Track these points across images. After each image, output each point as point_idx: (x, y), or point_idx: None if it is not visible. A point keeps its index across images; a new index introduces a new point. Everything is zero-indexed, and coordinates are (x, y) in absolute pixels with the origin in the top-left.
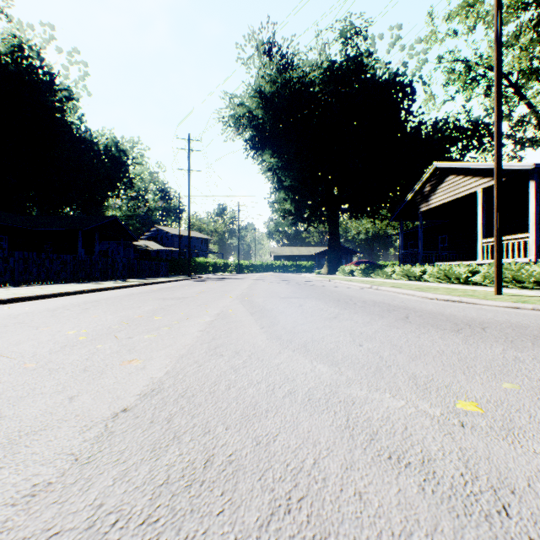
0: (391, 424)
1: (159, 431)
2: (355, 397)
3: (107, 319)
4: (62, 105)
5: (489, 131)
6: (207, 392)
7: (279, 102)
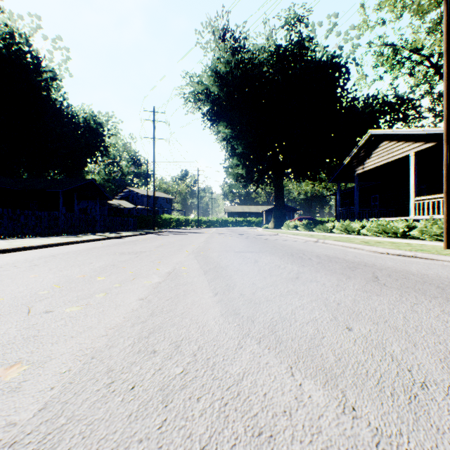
0: None
1: None
2: None
3: (44, 280)
4: (47, 84)
5: (414, 105)
6: None
7: (233, 80)
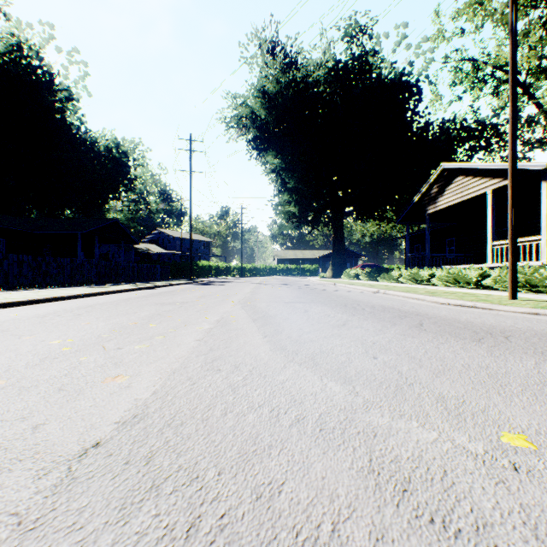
0: (425, 467)
1: (134, 477)
2: (376, 427)
3: (98, 326)
4: (62, 105)
5: (497, 131)
6: (198, 419)
7: (283, 102)
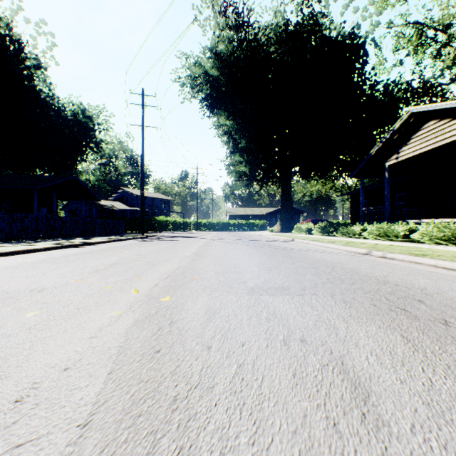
0: None
1: None
2: None
3: None
4: (30, 72)
5: (443, 90)
6: None
7: (235, 62)
